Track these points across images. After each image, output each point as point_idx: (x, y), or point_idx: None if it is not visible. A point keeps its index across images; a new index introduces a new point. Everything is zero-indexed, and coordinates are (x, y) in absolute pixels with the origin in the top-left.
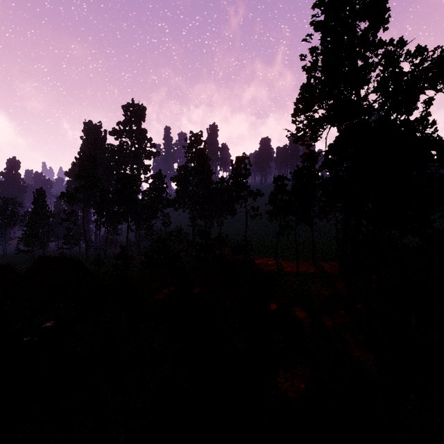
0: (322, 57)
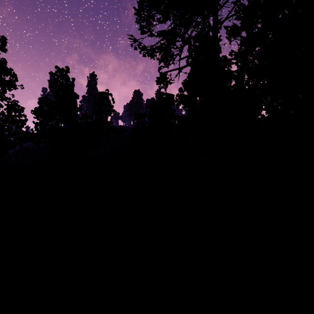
0: None
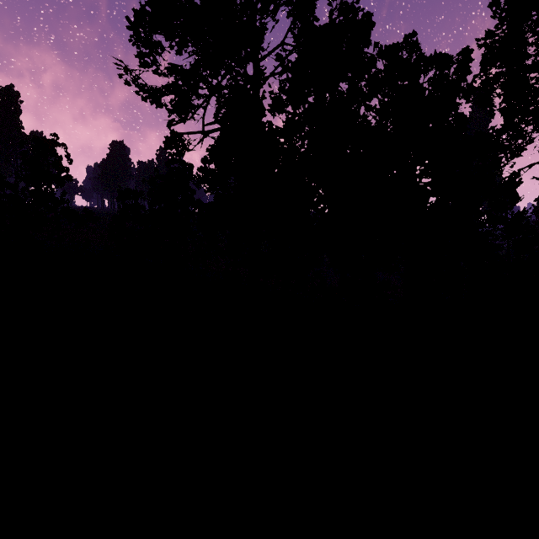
0: None
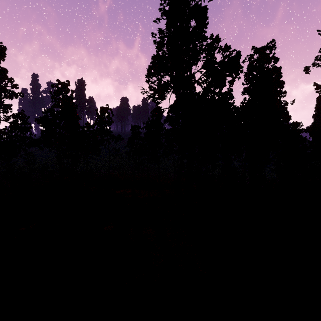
0: (167, 37)
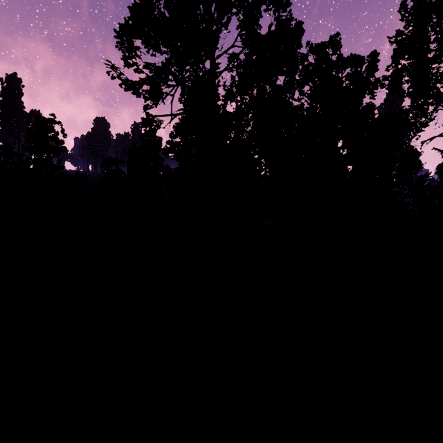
0: None
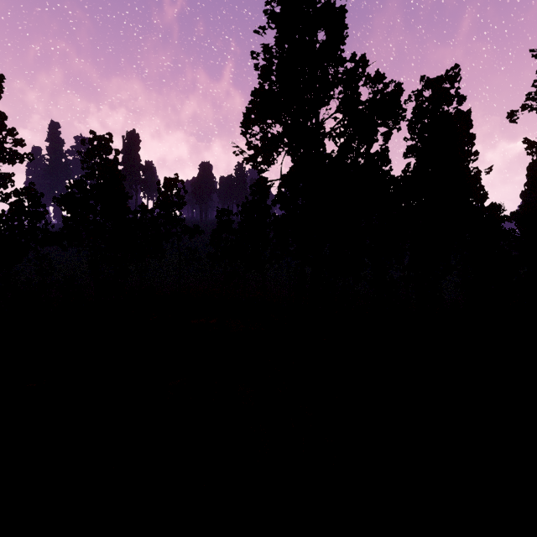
0: (278, 58)
